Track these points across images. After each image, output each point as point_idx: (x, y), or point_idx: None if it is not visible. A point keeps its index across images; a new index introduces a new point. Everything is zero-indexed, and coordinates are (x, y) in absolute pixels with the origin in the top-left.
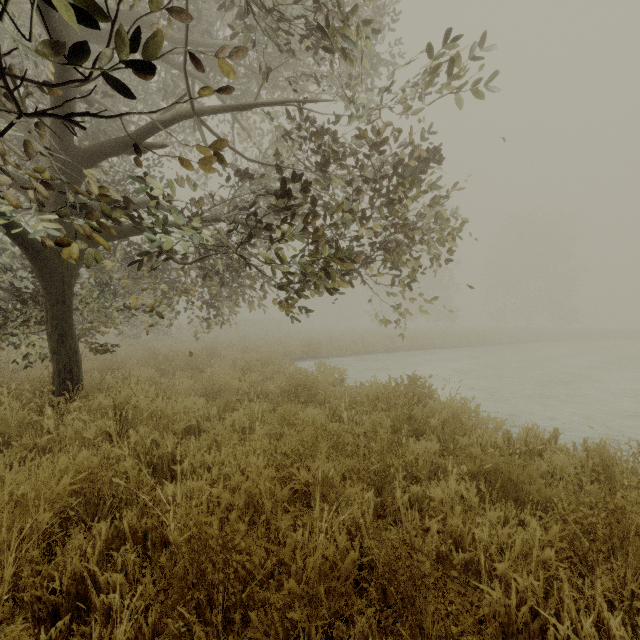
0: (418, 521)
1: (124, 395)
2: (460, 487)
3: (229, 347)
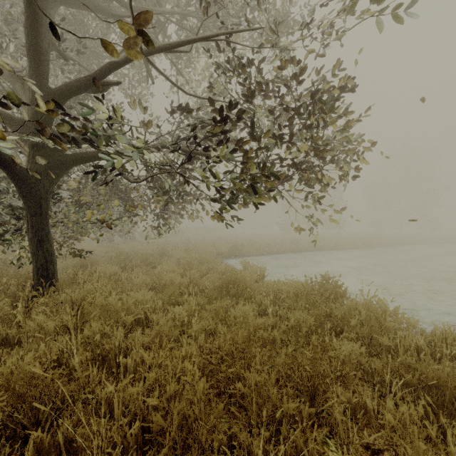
0: (356, 435)
1: (86, 290)
2: (411, 412)
3: (175, 248)
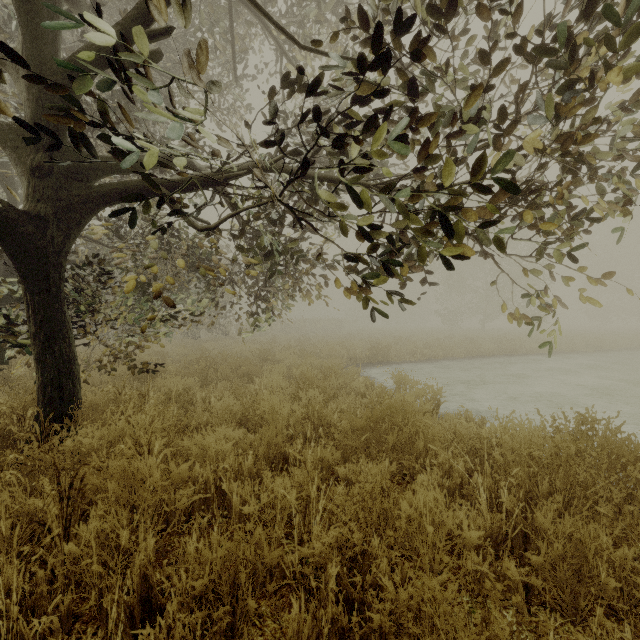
0: None
1: (117, 430)
2: None
3: (285, 349)
